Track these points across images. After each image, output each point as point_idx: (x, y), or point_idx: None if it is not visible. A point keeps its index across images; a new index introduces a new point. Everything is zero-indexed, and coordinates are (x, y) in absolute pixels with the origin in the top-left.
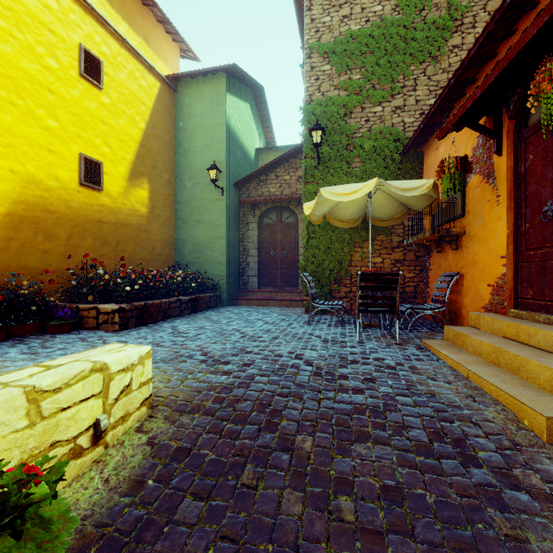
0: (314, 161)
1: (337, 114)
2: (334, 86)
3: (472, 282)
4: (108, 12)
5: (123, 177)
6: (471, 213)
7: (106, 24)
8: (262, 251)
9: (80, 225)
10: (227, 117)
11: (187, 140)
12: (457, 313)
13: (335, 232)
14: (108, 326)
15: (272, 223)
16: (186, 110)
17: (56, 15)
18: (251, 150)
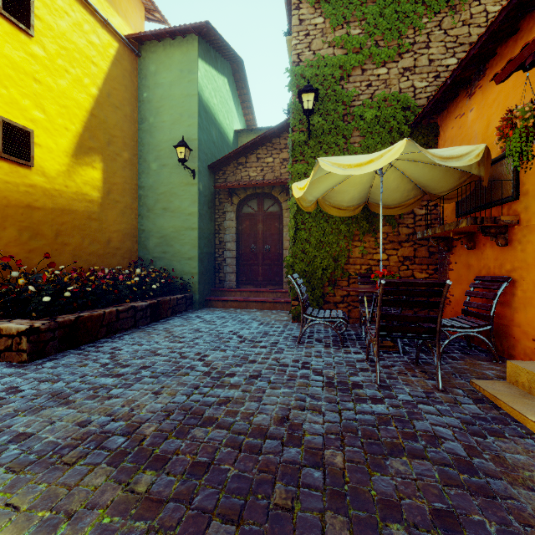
0: (303, 134)
1: (331, 77)
2: (328, 43)
3: (534, 291)
4: None
5: (64, 152)
6: (532, 195)
7: None
8: (241, 244)
9: None
10: (200, 88)
11: (152, 114)
12: (502, 331)
13: (329, 222)
14: (12, 354)
15: (253, 212)
16: (151, 78)
17: None
18: (229, 131)
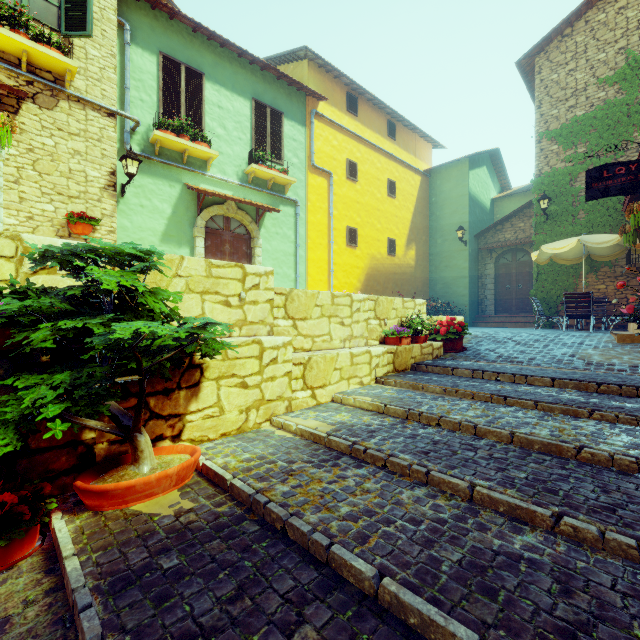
0: (543, 217)
1: (563, 180)
2: (561, 160)
3: None
4: (397, 152)
5: (403, 245)
6: None
7: (397, 159)
8: (498, 285)
9: (387, 276)
10: (469, 189)
11: (438, 210)
12: None
13: (562, 268)
14: None
15: (507, 262)
16: (437, 189)
17: (380, 170)
18: (486, 203)
